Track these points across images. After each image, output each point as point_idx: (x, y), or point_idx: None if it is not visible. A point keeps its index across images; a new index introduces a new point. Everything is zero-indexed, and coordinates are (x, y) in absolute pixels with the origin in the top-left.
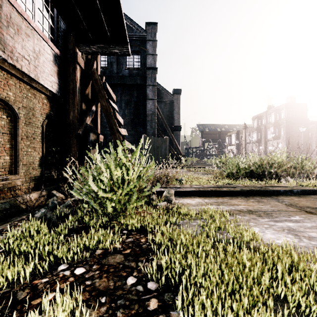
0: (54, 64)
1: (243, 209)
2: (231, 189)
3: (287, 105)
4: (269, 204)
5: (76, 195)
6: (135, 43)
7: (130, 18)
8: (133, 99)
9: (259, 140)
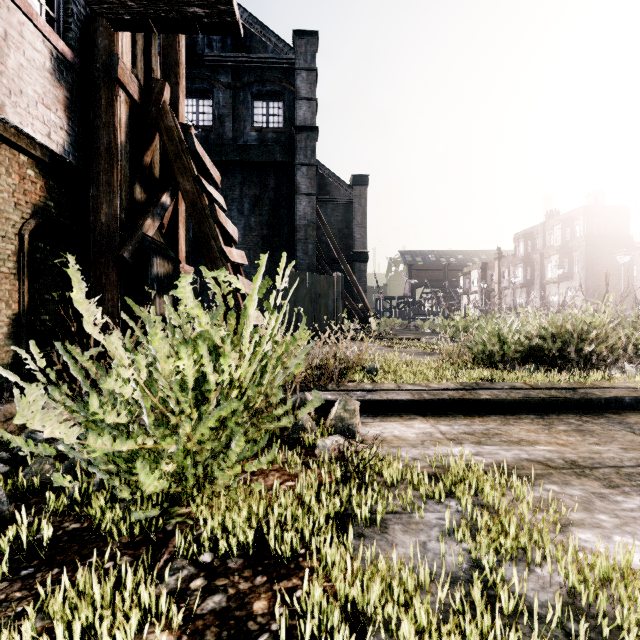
0: (55, 79)
1: (553, 457)
2: (501, 397)
3: (588, 209)
4: (614, 441)
5: (25, 445)
6: (272, 76)
7: (261, 22)
8: (267, 195)
9: (529, 282)
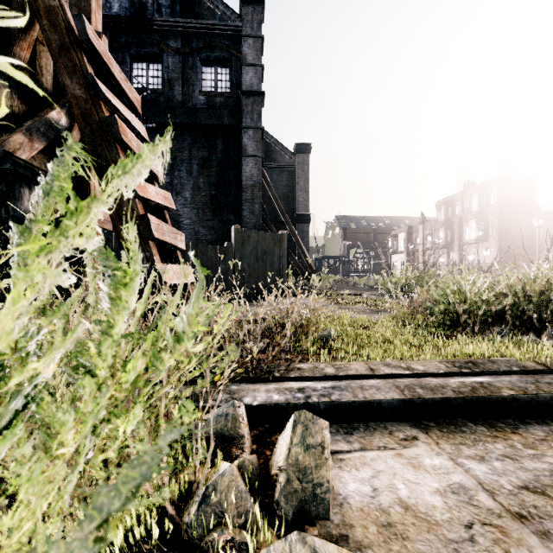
0: None
1: None
2: (532, 392)
3: (501, 179)
4: None
5: None
6: (220, 43)
7: None
8: (215, 157)
9: (450, 243)
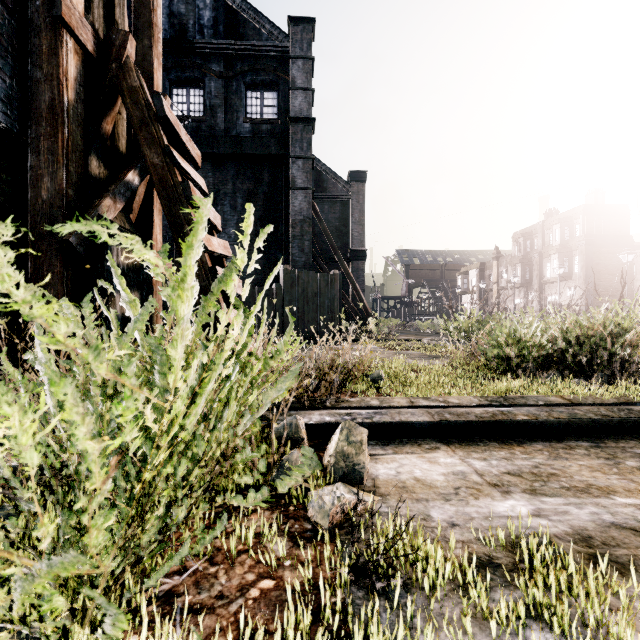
0: None
1: None
2: (542, 418)
3: (587, 208)
4: None
5: None
6: (267, 65)
7: (254, 8)
8: (261, 189)
9: (528, 282)
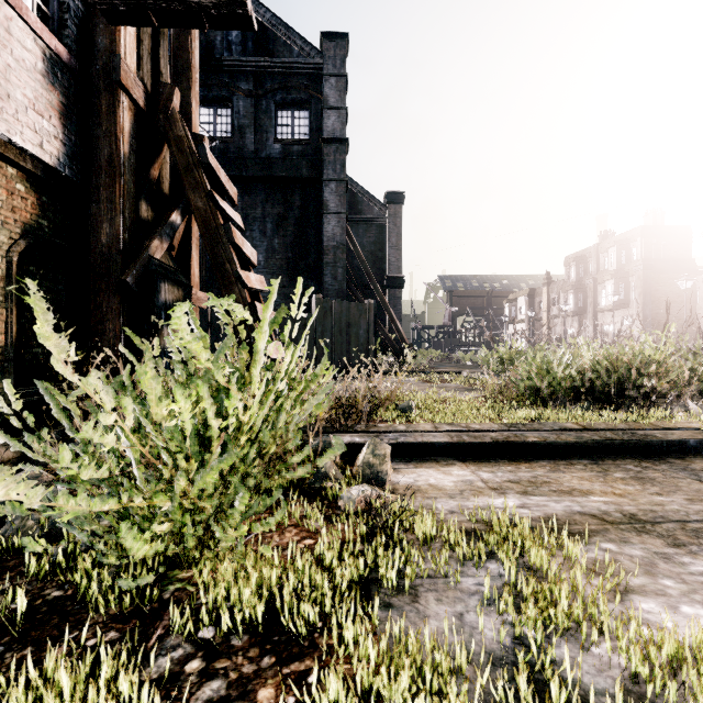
0: (48, 82)
1: (609, 510)
2: (551, 439)
3: (646, 230)
4: (678, 491)
5: None
6: (298, 83)
7: (285, 23)
8: (292, 214)
9: (581, 310)
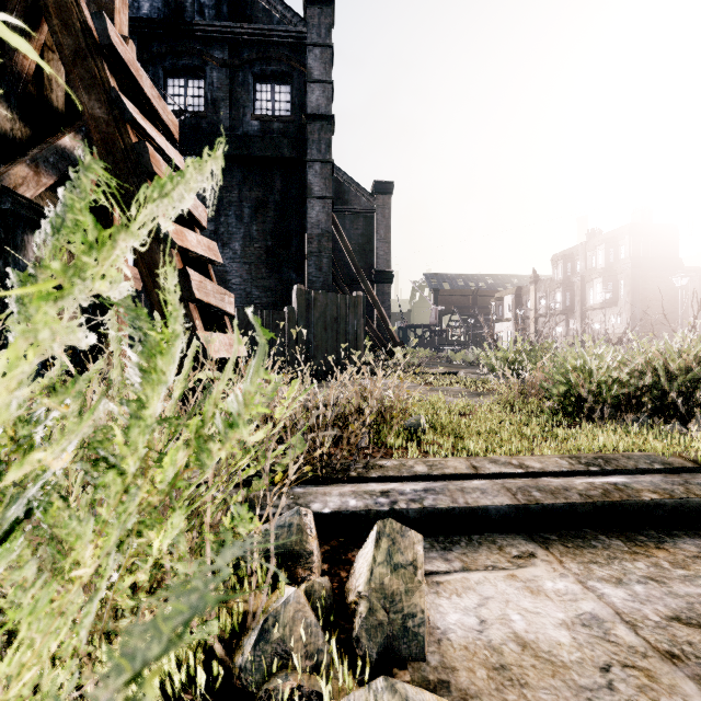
0: None
1: None
2: (680, 496)
3: (634, 228)
4: None
5: None
6: (279, 53)
7: None
8: (272, 198)
9: (569, 309)
